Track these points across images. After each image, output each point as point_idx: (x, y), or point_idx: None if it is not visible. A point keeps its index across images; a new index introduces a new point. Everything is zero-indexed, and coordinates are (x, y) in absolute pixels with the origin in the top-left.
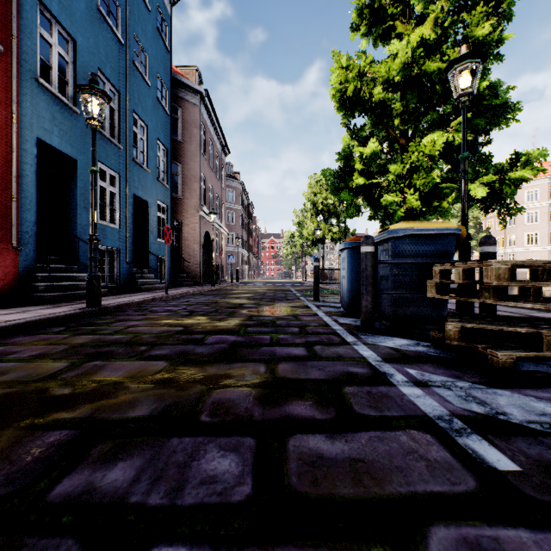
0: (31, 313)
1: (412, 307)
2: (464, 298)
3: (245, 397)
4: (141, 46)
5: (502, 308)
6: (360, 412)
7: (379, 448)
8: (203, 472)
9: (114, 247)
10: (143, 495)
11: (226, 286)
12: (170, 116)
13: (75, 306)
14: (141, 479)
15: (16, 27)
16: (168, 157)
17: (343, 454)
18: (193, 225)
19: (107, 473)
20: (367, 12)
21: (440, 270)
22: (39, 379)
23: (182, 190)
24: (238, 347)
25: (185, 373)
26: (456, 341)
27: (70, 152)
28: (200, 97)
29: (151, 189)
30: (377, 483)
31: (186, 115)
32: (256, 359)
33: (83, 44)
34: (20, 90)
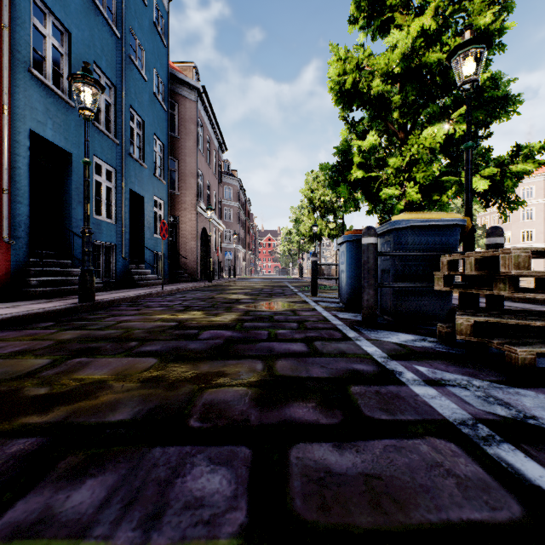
0: (21, 308)
1: (415, 301)
2: (475, 290)
3: (240, 398)
4: (138, 40)
5: (505, 303)
6: (370, 416)
7: (397, 461)
8: (188, 492)
9: (109, 242)
10: (111, 525)
11: (224, 282)
12: (167, 112)
13: (68, 301)
14: (112, 503)
15: (8, 17)
16: (165, 153)
17: (356, 468)
18: (190, 221)
19: (71, 493)
20: (365, 4)
21: (448, 261)
22: (15, 377)
23: (180, 186)
24: (233, 342)
25: (175, 370)
26: (468, 336)
27: (64, 146)
28: (197, 93)
29: (147, 185)
30: (400, 508)
31: (183, 111)
32: (253, 355)
33: (78, 36)
34: (12, 81)
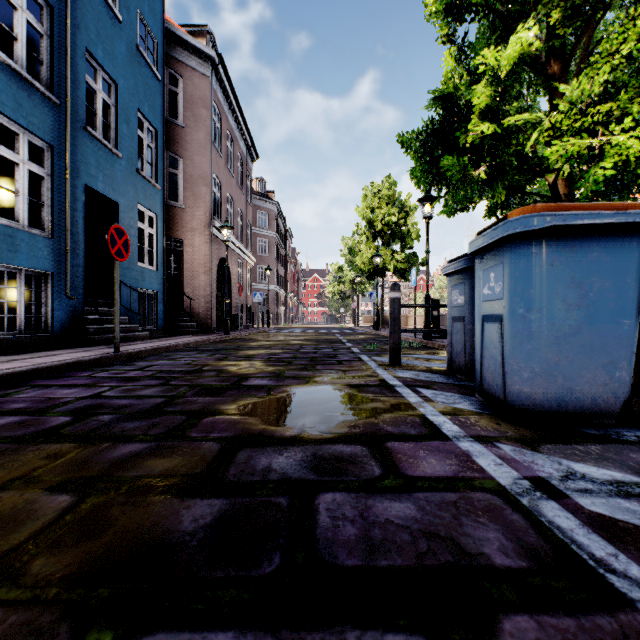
0: None
1: None
2: None
3: None
4: None
5: None
6: None
7: None
8: None
9: (36, 268)
10: None
11: (250, 334)
12: (162, 83)
13: None
14: None
15: None
16: (158, 143)
17: None
18: (200, 246)
19: None
20: None
21: None
22: None
23: (184, 196)
24: None
25: None
26: None
27: None
28: (211, 66)
29: (124, 184)
30: None
31: (190, 89)
32: None
33: None
34: None
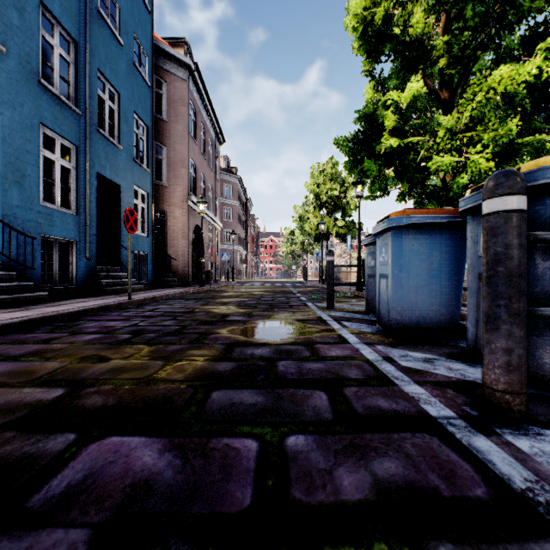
0: None
1: None
2: None
3: None
4: None
5: None
6: None
7: None
8: None
9: (66, 238)
10: None
11: (219, 286)
12: (152, 88)
13: None
14: None
15: None
16: (148, 136)
17: None
18: (180, 216)
19: None
20: None
21: None
22: None
23: (168, 177)
24: None
25: None
26: None
27: None
28: (188, 72)
29: (124, 171)
30: None
31: (172, 91)
32: None
33: None
34: None
